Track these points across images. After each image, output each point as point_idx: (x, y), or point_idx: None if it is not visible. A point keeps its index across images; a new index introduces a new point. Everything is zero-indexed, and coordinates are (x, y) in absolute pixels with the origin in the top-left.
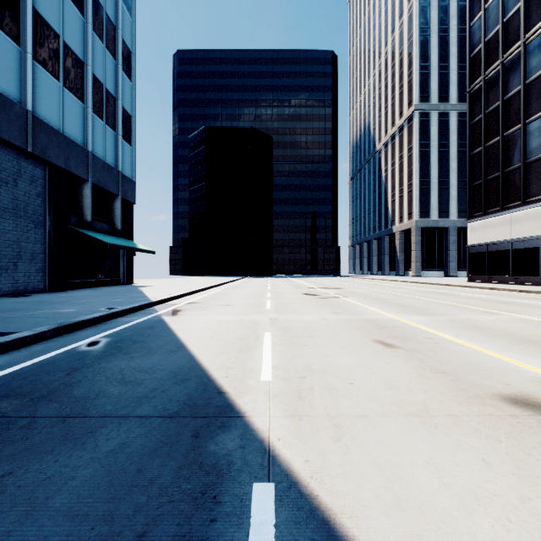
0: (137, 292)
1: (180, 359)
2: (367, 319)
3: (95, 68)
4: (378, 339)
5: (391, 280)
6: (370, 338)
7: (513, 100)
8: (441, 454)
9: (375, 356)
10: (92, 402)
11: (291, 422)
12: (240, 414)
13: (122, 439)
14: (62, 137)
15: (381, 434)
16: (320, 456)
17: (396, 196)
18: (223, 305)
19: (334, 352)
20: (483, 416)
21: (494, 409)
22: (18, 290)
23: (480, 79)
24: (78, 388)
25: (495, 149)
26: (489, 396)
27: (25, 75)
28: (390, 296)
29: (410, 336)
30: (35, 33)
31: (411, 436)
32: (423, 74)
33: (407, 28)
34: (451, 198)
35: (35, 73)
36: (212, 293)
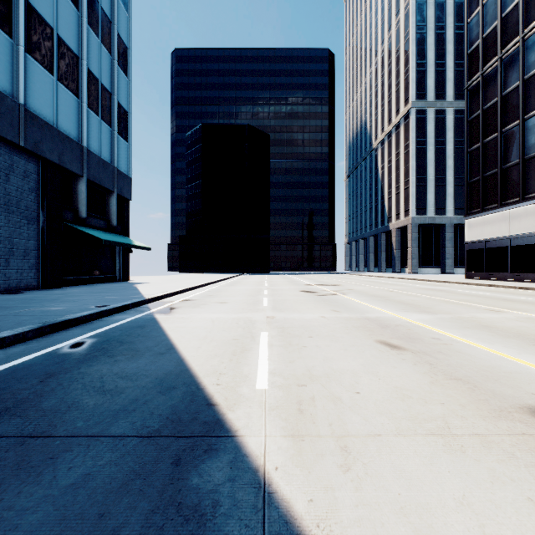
0: (132, 289)
1: (168, 363)
2: (368, 318)
3: (91, 62)
4: (382, 340)
5: (388, 277)
6: (373, 339)
7: (512, 95)
8: (476, 490)
9: (381, 359)
10: (61, 417)
11: (290, 443)
12: (231, 433)
13: (88, 467)
14: (55, 132)
15: (399, 460)
16: (327, 494)
17: (393, 193)
18: (219, 303)
19: (336, 354)
20: (516, 435)
21: (525, 426)
22: (10, 287)
23: (478, 74)
24: (49, 398)
25: (493, 145)
26: (515, 408)
27: (17, 68)
28: (389, 293)
29: (415, 336)
30: (28, 25)
31: (435, 464)
32: (419, 72)
33: (403, 26)
34: (448, 195)
35: (27, 66)
36: (208, 290)
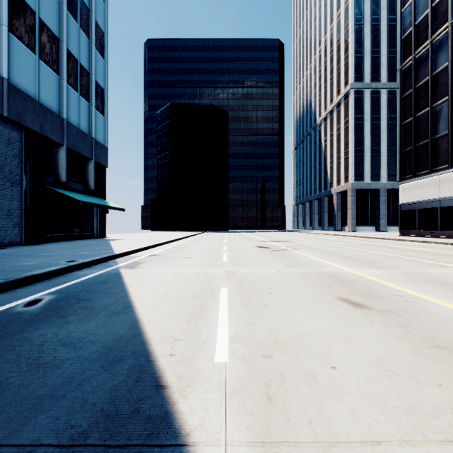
0: (105, 244)
1: (121, 325)
2: (323, 273)
3: (70, 44)
4: (342, 296)
5: (331, 234)
6: (334, 295)
7: (441, 75)
8: None
9: (348, 320)
10: None
11: None
12: (180, 439)
13: None
14: (37, 104)
15: None
16: None
17: (334, 162)
18: (182, 257)
19: (299, 314)
20: None
21: None
22: None
23: (411, 57)
24: None
25: (425, 118)
26: None
27: (1, 46)
28: (336, 248)
29: (375, 292)
30: (12, 8)
31: None
32: (357, 58)
33: (343, 18)
34: (382, 164)
35: (11, 44)
36: (174, 246)
